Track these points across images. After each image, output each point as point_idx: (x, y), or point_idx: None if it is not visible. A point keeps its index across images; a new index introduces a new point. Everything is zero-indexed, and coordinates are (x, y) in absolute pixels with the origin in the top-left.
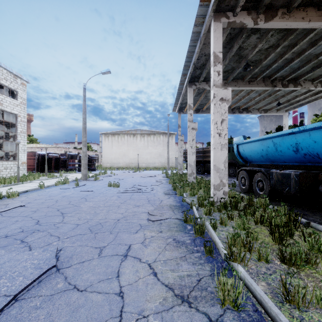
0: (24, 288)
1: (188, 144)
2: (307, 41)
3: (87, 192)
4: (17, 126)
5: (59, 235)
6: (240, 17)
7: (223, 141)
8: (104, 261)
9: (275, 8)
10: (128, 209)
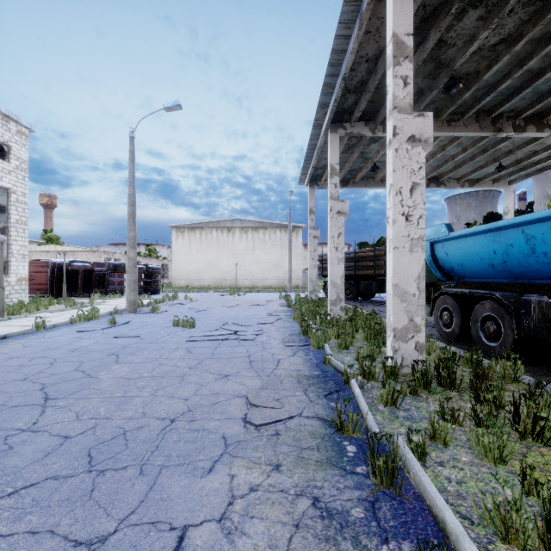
0: None
1: (331, 242)
2: None
3: (126, 340)
4: (9, 211)
5: None
6: None
7: (414, 232)
8: None
9: None
10: (201, 386)
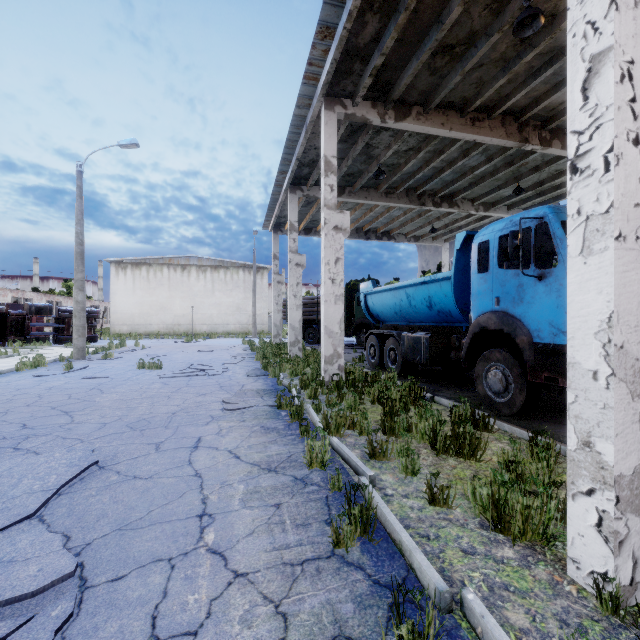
0: (66, 483)
1: (290, 291)
2: (457, 149)
3: (98, 380)
4: None
5: (79, 437)
6: (362, 110)
7: (338, 291)
8: (166, 454)
9: (409, 104)
10: (186, 399)
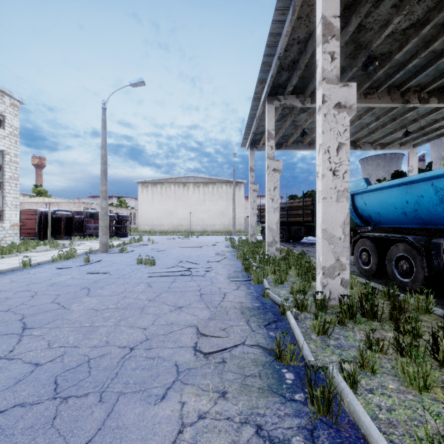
0: None
1: (268, 194)
2: None
3: (97, 276)
4: (4, 169)
5: None
6: None
7: (340, 185)
8: None
9: None
10: (158, 316)
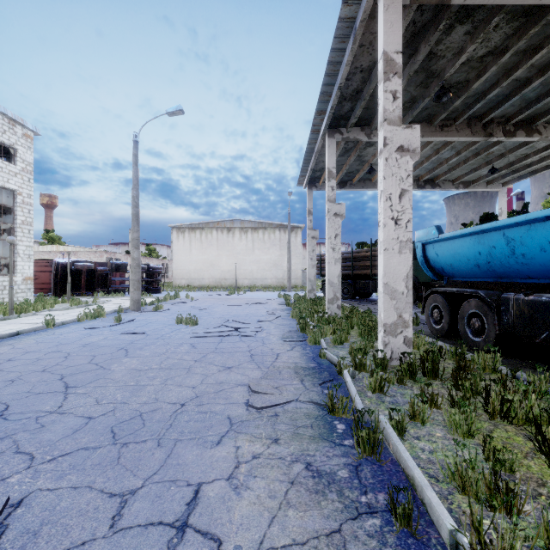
0: None
1: (328, 243)
2: None
3: (133, 337)
4: (15, 212)
5: (34, 452)
6: None
7: (403, 235)
8: None
9: None
10: (207, 376)
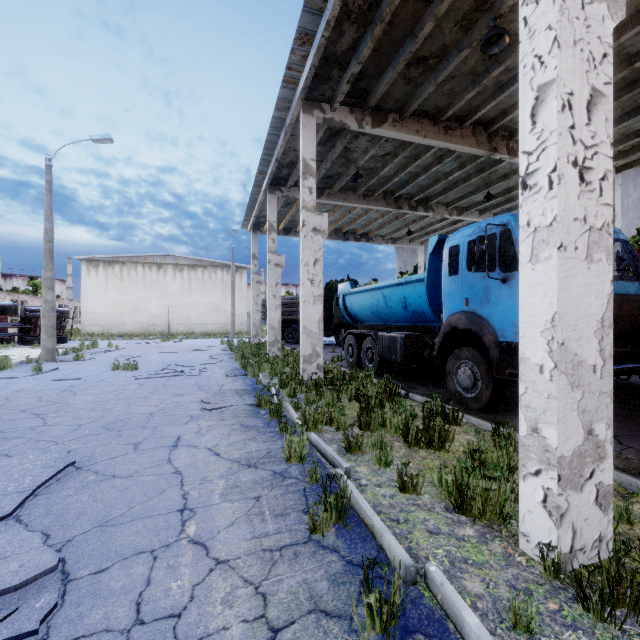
0: (42, 484)
1: (270, 291)
2: (432, 155)
3: (69, 382)
4: None
5: (53, 439)
6: (340, 115)
7: (316, 291)
8: (145, 453)
9: (385, 111)
10: (164, 400)
